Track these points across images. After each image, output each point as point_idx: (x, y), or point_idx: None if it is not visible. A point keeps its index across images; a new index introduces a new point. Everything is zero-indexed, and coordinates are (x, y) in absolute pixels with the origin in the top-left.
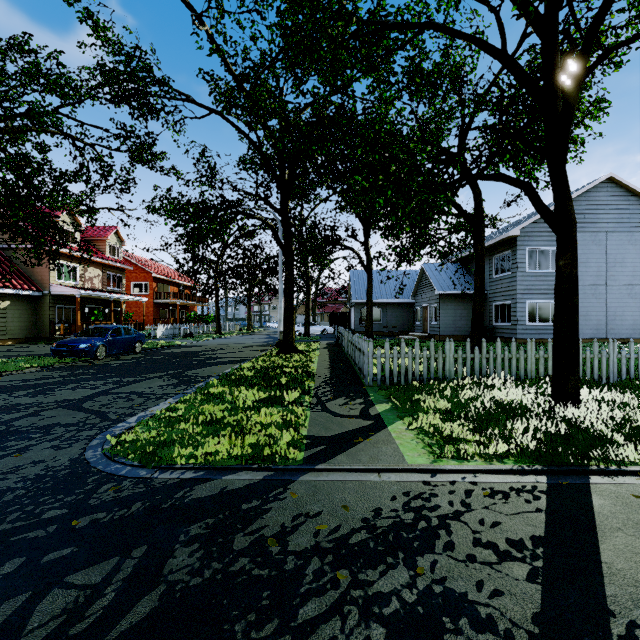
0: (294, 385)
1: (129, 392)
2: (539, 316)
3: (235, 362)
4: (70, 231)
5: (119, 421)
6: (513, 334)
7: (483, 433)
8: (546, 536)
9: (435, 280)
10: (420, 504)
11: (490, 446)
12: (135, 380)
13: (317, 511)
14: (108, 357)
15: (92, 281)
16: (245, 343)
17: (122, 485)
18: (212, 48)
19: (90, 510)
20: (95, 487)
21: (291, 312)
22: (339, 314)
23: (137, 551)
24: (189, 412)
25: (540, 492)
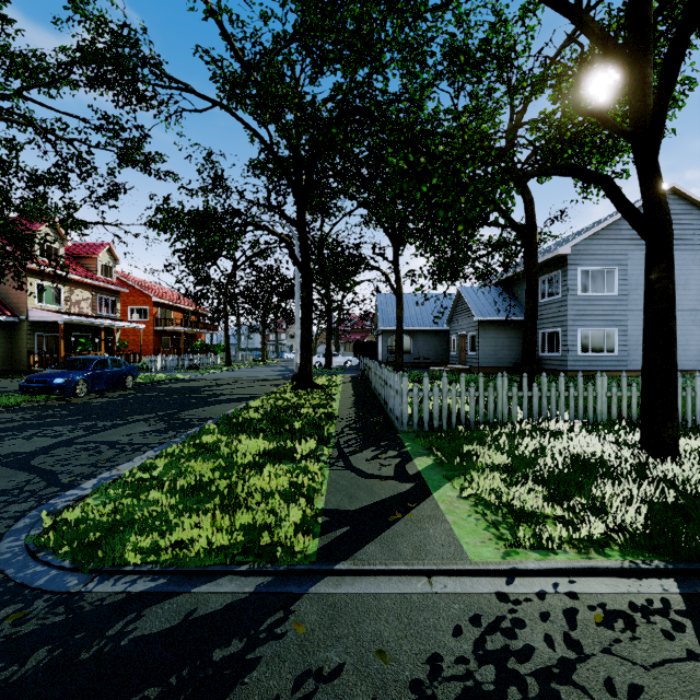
0: (310, 431)
1: (100, 441)
2: (592, 345)
3: (242, 400)
4: (53, 247)
5: (70, 486)
6: (563, 366)
7: (564, 504)
8: None
9: (473, 305)
10: (501, 644)
11: (581, 527)
12: (113, 424)
13: (336, 664)
14: (91, 394)
15: (80, 305)
16: (257, 376)
17: (30, 609)
18: (207, 10)
19: None
20: None
21: (309, 341)
22: (364, 343)
23: None
24: (168, 472)
25: (679, 614)
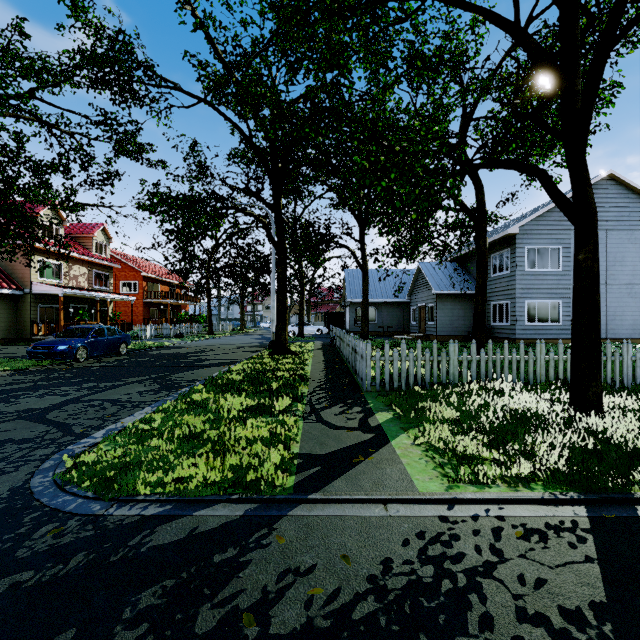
0: (286, 391)
1: (103, 399)
2: (538, 316)
3: (224, 364)
4: (53, 227)
5: (83, 436)
6: (512, 334)
7: (501, 449)
8: (609, 602)
9: (432, 279)
10: (440, 551)
11: (512, 467)
12: (113, 385)
13: (310, 565)
14: (90, 359)
15: (77, 279)
16: (237, 344)
17: (65, 526)
18: (196, 23)
19: (14, 567)
20: (30, 530)
21: (284, 312)
22: (334, 314)
23: (60, 639)
24: (165, 424)
25: (584, 531)
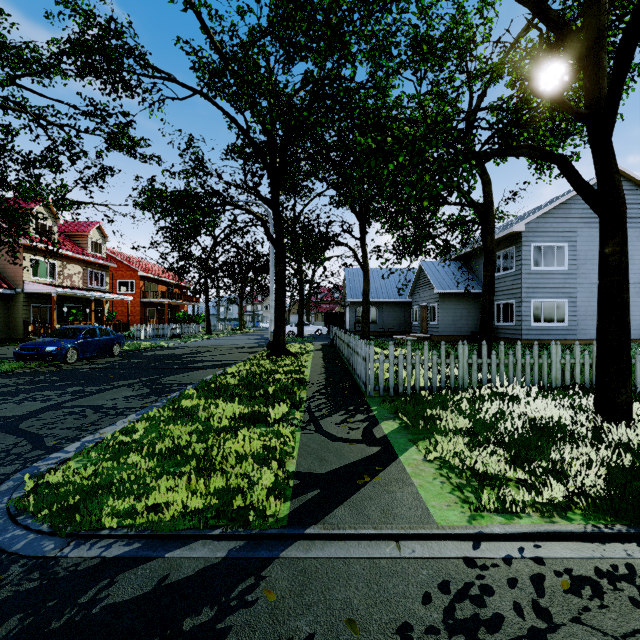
0: (283, 396)
1: (86, 406)
2: (544, 316)
3: (220, 366)
4: (47, 225)
5: (55, 449)
6: (517, 335)
7: (525, 467)
8: None
9: (434, 278)
10: (470, 613)
11: (543, 491)
12: (99, 389)
13: (306, 634)
14: (81, 360)
15: (72, 279)
16: (235, 344)
17: (6, 574)
18: (187, 2)
19: None
20: None
21: (282, 311)
22: (333, 314)
23: None
24: (148, 436)
25: None
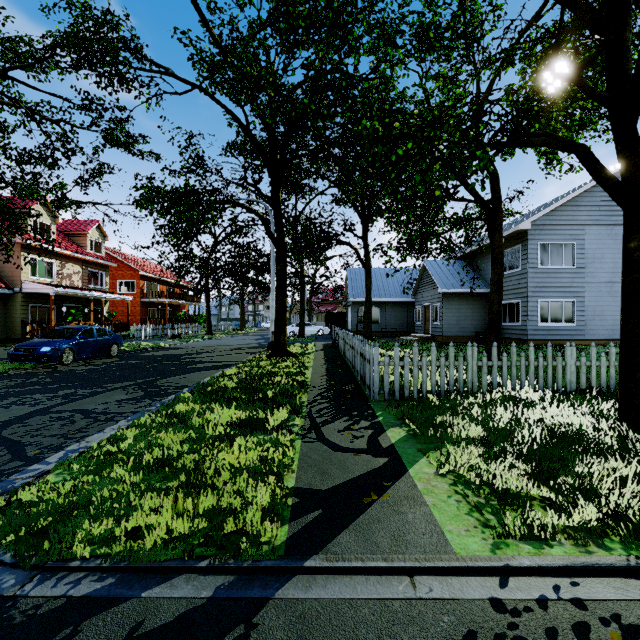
0: (282, 400)
1: (75, 410)
2: (551, 316)
3: (219, 367)
4: (45, 224)
5: (35, 460)
6: (523, 335)
7: (549, 483)
8: None
9: (438, 277)
10: None
11: (573, 513)
12: (92, 392)
13: None
14: (78, 361)
15: (71, 278)
16: (235, 345)
17: None
18: None
19: None
20: None
21: (283, 311)
22: (335, 314)
23: None
24: (136, 445)
25: None
